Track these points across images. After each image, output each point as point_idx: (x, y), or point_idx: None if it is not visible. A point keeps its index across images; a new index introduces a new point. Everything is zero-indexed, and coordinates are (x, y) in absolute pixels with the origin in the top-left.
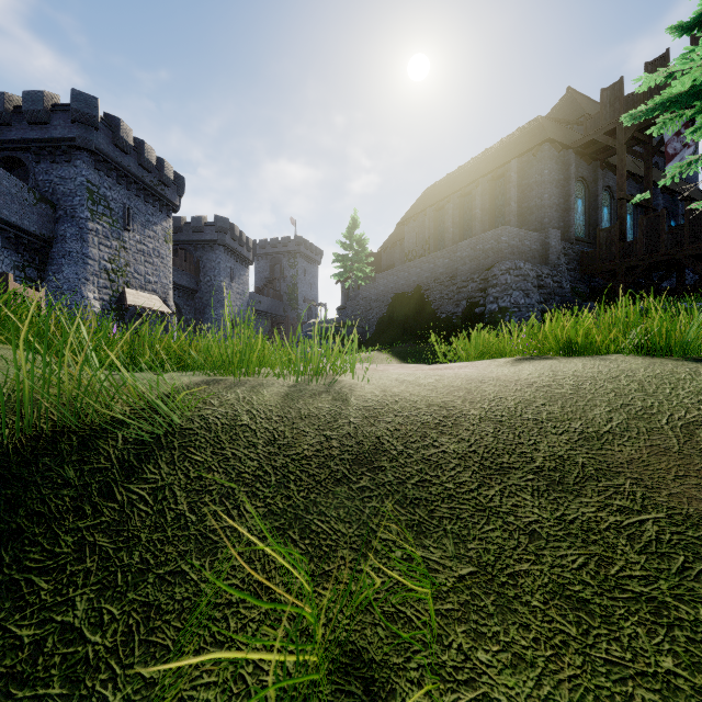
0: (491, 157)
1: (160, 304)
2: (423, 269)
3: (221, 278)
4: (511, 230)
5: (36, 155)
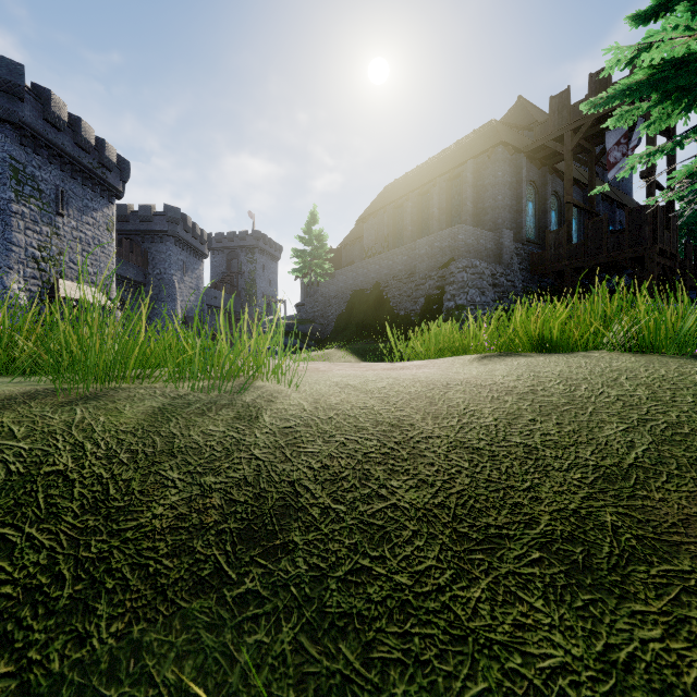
0: (448, 157)
1: (101, 297)
2: (382, 266)
3: (171, 271)
4: (468, 229)
5: None
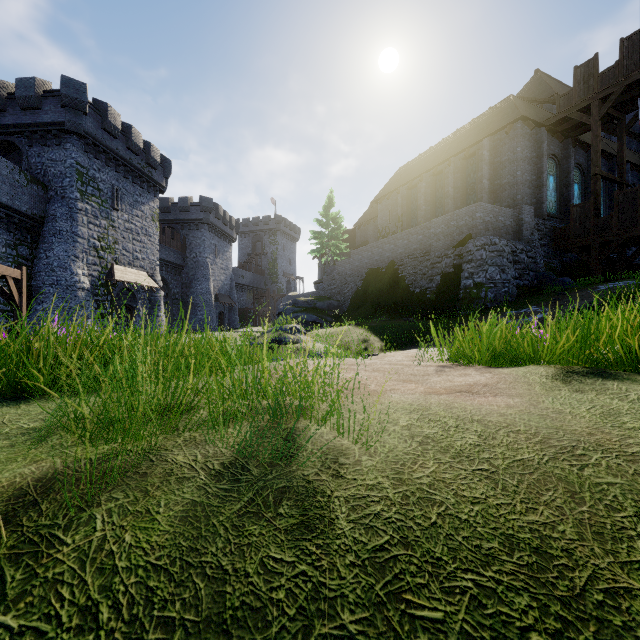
0: (463, 136)
1: (147, 279)
2: (397, 245)
3: (205, 254)
4: (486, 207)
5: (29, 139)
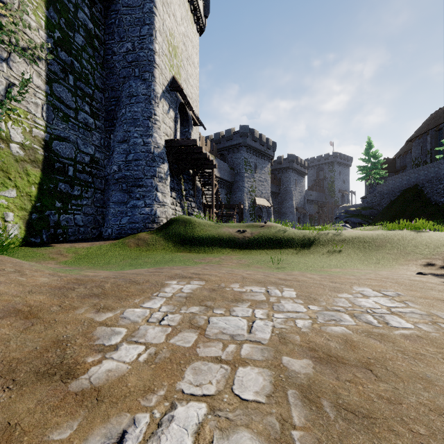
0: None
1: (267, 202)
2: (420, 174)
3: (290, 185)
4: None
5: (228, 151)
